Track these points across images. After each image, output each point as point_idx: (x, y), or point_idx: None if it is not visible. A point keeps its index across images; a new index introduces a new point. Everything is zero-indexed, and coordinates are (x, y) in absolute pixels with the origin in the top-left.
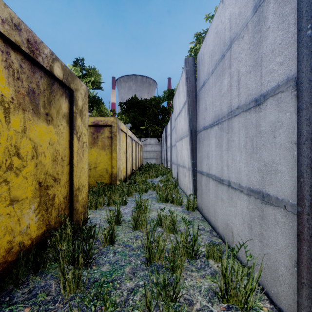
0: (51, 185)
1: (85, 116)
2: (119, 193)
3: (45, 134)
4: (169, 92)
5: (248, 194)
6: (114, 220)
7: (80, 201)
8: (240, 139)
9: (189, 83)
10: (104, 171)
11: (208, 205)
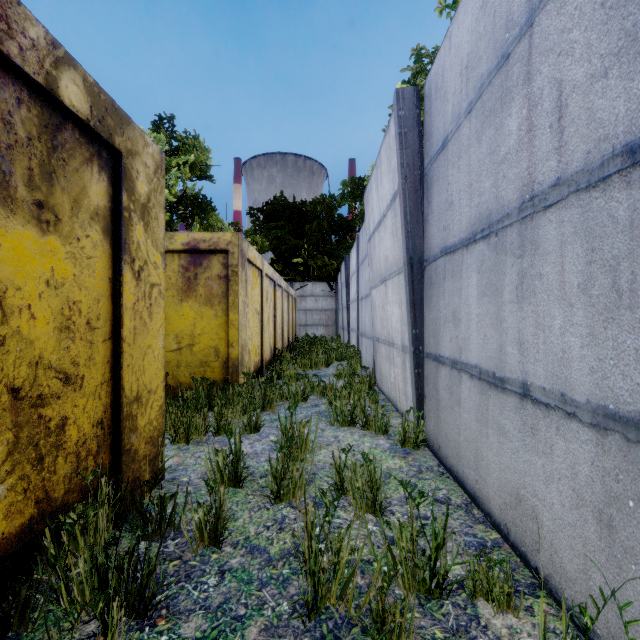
0: (55, 393)
1: (157, 222)
2: (244, 403)
3: (32, 257)
4: (354, 184)
5: (597, 425)
6: (224, 479)
7: (143, 429)
8: (564, 270)
9: (407, 148)
10: (211, 354)
11: (458, 439)
